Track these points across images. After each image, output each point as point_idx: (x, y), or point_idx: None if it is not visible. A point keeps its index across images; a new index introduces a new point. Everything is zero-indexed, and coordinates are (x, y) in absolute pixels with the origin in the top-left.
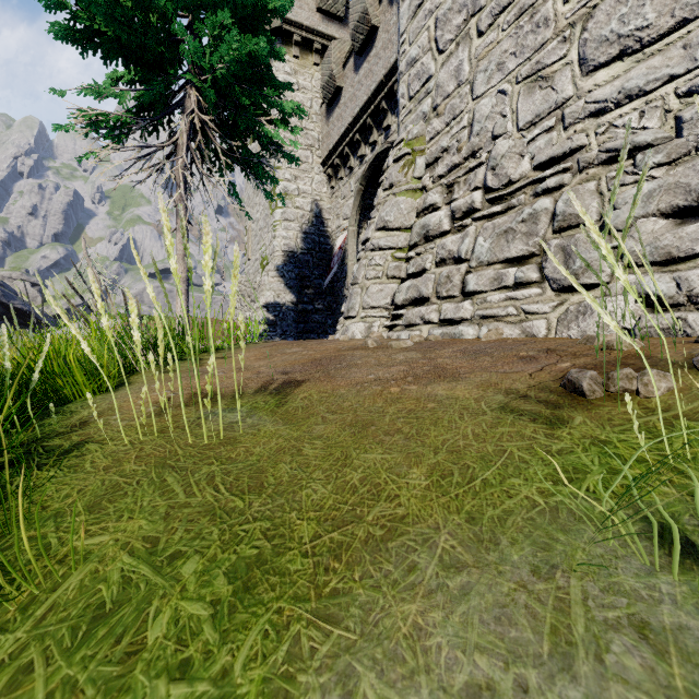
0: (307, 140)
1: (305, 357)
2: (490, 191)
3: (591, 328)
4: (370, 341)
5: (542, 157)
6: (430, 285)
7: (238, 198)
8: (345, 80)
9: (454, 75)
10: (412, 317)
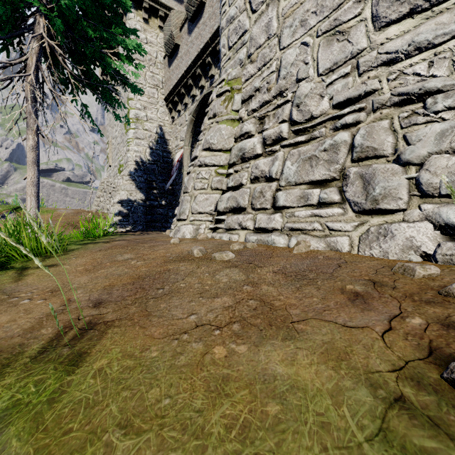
0: (153, 81)
1: (130, 272)
2: (295, 124)
3: (393, 249)
4: (196, 250)
5: (340, 98)
6: (246, 198)
7: (90, 117)
8: (181, 40)
9: (265, 30)
10: (231, 223)
